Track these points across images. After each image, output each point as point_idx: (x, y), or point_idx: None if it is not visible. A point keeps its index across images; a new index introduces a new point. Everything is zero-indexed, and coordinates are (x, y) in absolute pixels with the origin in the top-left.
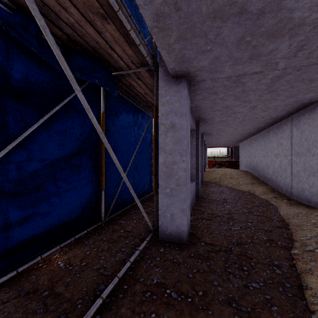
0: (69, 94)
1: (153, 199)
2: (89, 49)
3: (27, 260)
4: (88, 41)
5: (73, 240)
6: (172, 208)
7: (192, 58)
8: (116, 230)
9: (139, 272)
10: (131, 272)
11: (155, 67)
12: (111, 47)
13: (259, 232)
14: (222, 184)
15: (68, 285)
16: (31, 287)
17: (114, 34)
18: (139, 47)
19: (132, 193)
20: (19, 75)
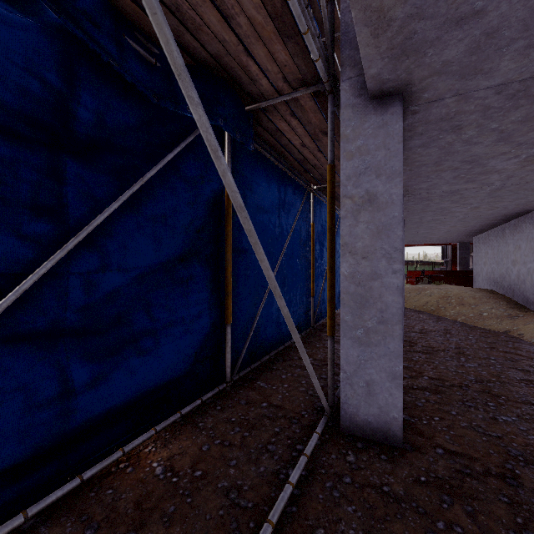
0: (171, 150)
1: (313, 342)
2: (206, 61)
3: (100, 454)
4: (206, 43)
5: (178, 417)
6: (369, 370)
7: (426, 43)
8: (252, 402)
9: (312, 510)
10: (294, 506)
11: (330, 84)
12: (247, 50)
13: None
14: (444, 315)
15: (170, 523)
16: (104, 518)
17: (255, 16)
18: (306, 39)
19: (295, 340)
20: (86, 114)
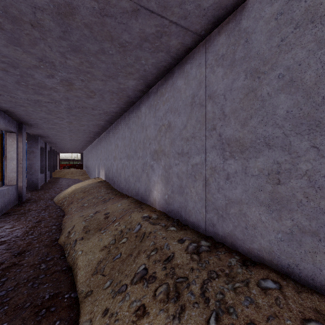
0: None
1: None
2: None
3: None
4: None
5: None
6: (33, 179)
7: (40, 135)
8: None
9: None
10: None
11: None
12: None
13: (67, 185)
14: (65, 177)
15: None
16: None
17: None
18: None
19: None
20: None
